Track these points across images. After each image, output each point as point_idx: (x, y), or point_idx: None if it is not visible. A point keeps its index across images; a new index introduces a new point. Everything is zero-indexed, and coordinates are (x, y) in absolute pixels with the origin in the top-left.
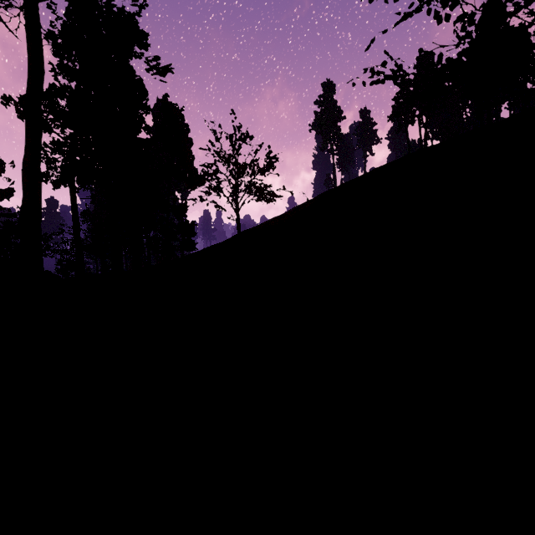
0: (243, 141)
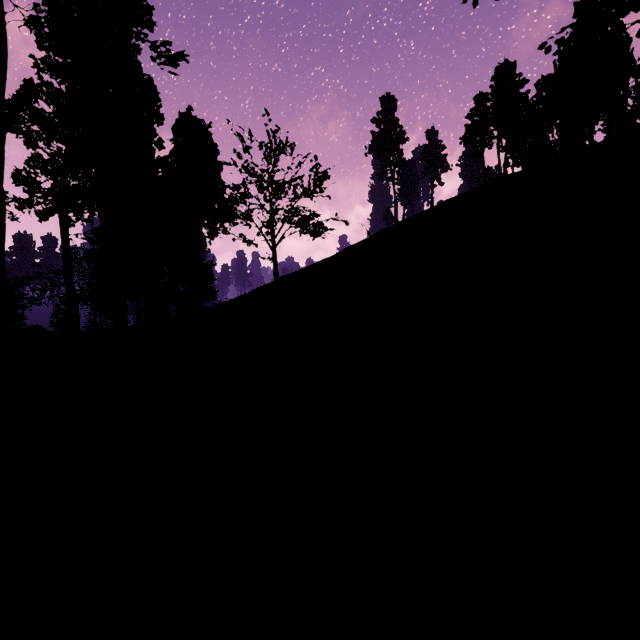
0: (281, 150)
